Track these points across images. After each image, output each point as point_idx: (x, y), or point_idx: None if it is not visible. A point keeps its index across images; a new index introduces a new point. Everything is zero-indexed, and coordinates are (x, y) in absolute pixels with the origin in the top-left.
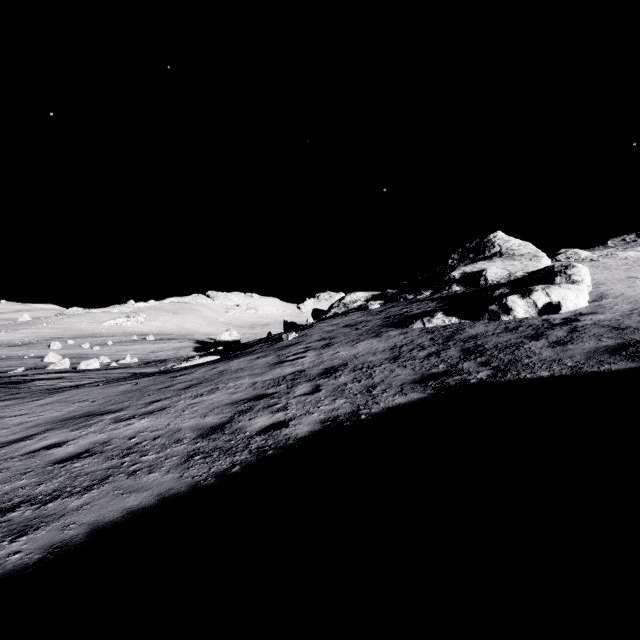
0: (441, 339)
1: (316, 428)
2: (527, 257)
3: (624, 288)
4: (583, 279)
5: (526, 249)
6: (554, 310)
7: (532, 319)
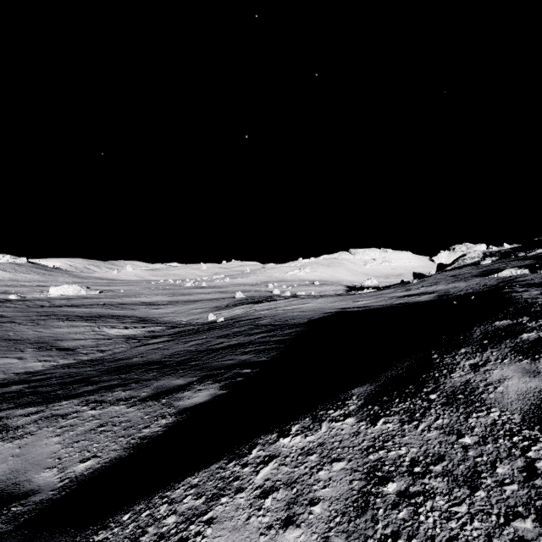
0: (497, 282)
1: (416, 303)
2: None
3: None
4: None
5: None
6: None
7: None
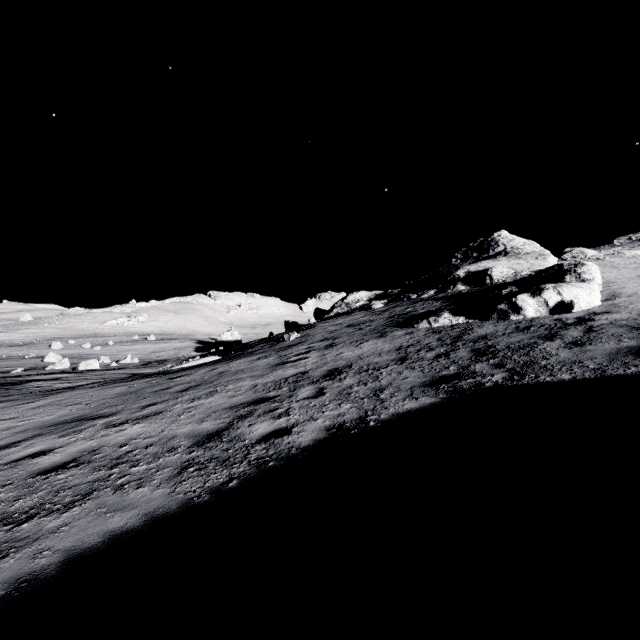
0: (449, 339)
1: (321, 436)
2: (533, 256)
3: (636, 287)
4: (594, 277)
5: (531, 248)
6: (566, 309)
7: (543, 318)
